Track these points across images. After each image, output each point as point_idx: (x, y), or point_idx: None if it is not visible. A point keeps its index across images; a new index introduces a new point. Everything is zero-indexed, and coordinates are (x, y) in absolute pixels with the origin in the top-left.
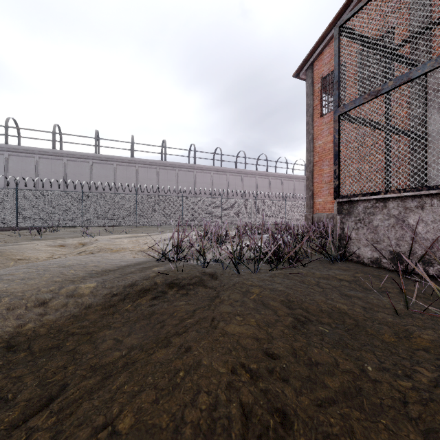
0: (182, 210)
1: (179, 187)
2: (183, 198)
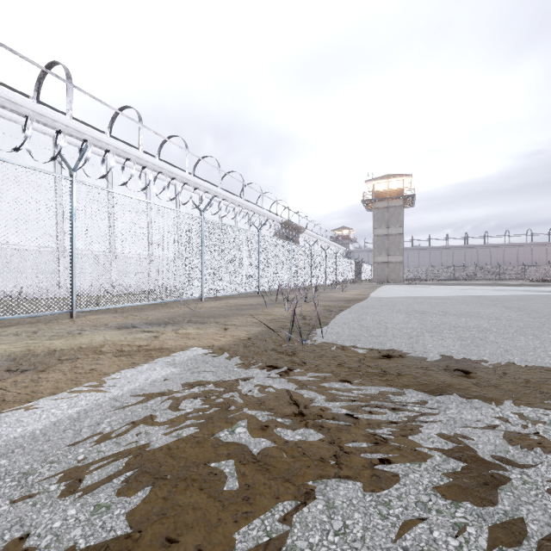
0: (524, 272)
1: (523, 262)
2: (524, 266)
